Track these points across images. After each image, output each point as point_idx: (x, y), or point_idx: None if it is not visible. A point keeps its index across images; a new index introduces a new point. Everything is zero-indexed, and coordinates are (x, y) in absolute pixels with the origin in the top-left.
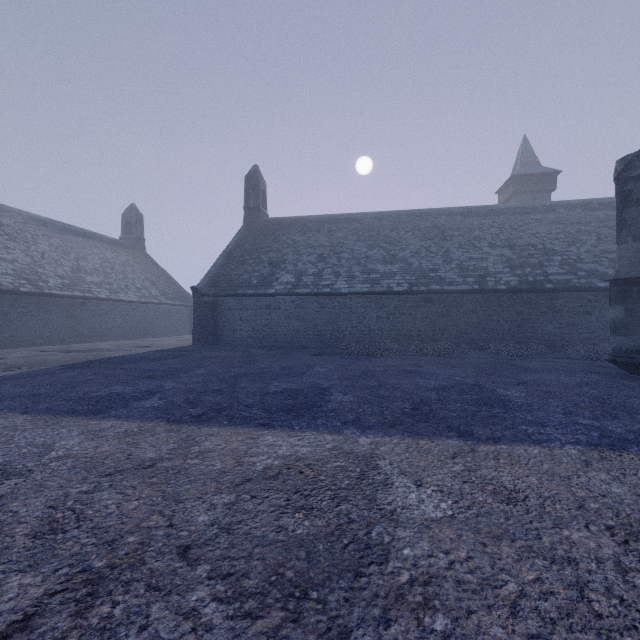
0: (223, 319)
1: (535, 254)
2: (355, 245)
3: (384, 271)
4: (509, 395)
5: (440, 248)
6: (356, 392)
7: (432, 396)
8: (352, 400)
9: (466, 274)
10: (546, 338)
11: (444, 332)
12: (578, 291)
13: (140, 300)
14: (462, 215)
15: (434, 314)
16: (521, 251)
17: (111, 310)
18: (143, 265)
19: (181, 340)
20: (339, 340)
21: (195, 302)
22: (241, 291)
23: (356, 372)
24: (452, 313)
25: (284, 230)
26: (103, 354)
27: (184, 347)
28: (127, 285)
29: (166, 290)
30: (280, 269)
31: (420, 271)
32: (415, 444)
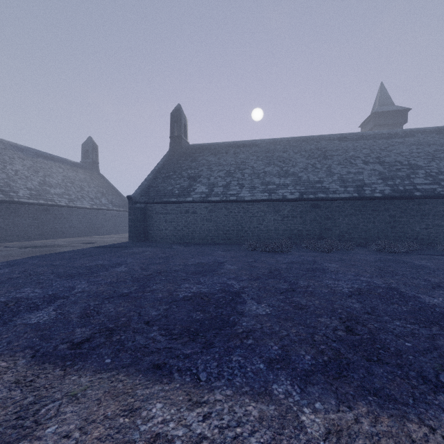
0: (152, 221)
1: (402, 168)
2: (255, 163)
3: (279, 183)
4: (442, 305)
5: (323, 165)
6: (270, 299)
7: (356, 306)
8: (269, 313)
9: (346, 185)
10: (415, 237)
11: (329, 232)
12: (443, 198)
13: (92, 207)
14: (339, 140)
15: (320, 217)
16: (390, 166)
17: (69, 214)
18: (97, 181)
19: (122, 237)
20: (243, 238)
21: (130, 208)
22: (166, 199)
23: (263, 270)
24: (335, 216)
25: (200, 153)
26: (51, 250)
27: (120, 243)
28: (83, 196)
29: (113, 200)
30: (196, 182)
31: (308, 183)
32: (407, 439)
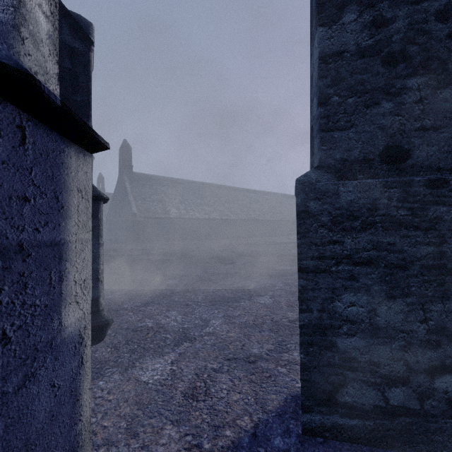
0: None
1: None
2: None
3: None
4: None
5: None
6: None
7: None
8: None
9: None
10: None
11: None
12: None
13: None
14: None
15: None
16: None
17: None
18: None
19: None
20: None
21: None
22: None
23: None
24: None
25: None
26: None
27: None
28: None
29: None
30: None
31: None
32: None
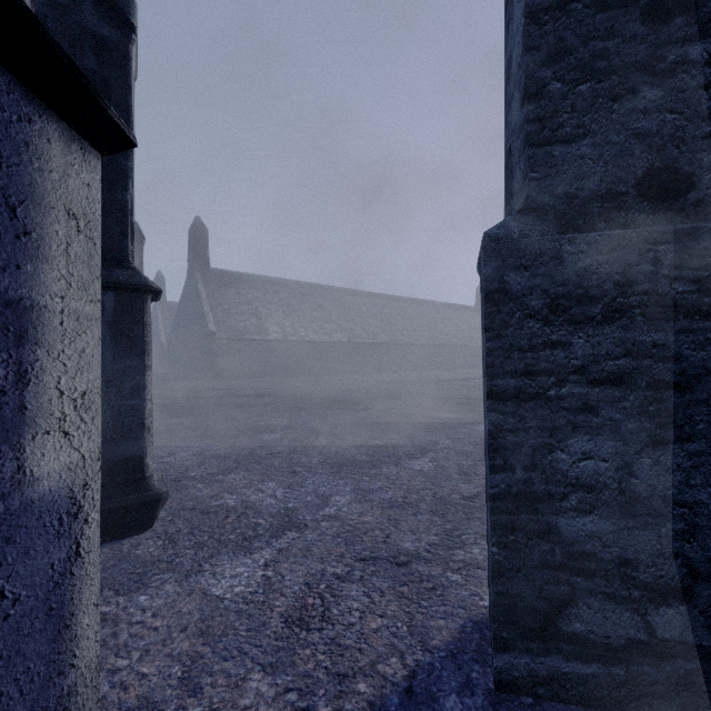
0: None
1: None
2: None
3: None
4: None
5: None
6: None
7: None
8: None
9: None
10: None
11: None
12: None
13: None
14: None
15: None
16: None
17: None
18: None
19: None
20: None
21: None
22: None
23: None
24: None
25: None
26: None
27: None
28: None
29: None
30: None
31: None
32: None
